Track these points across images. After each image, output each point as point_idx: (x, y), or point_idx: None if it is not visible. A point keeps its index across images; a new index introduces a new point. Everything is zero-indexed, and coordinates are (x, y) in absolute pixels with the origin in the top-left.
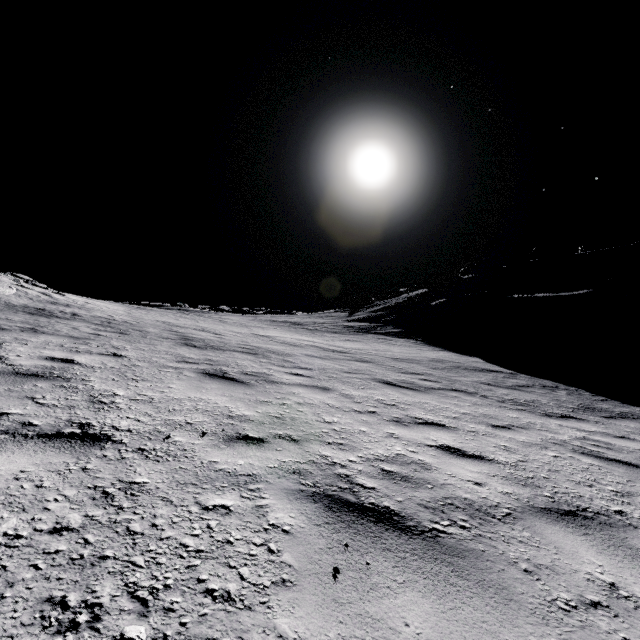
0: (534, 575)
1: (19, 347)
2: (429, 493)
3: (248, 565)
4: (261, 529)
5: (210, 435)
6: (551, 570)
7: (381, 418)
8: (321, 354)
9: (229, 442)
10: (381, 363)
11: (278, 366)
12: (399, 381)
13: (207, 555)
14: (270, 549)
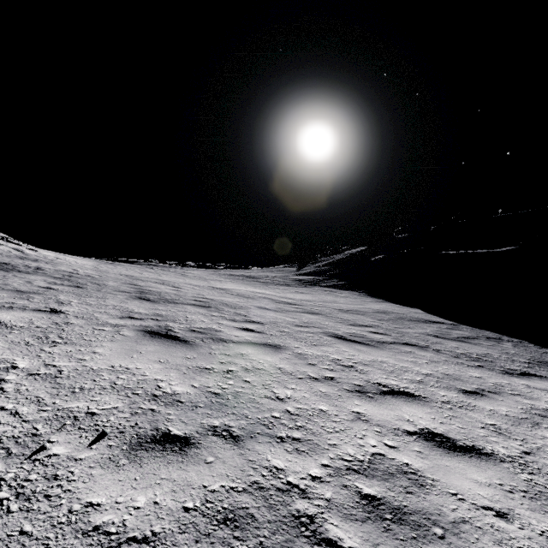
0: None
1: None
2: None
3: None
4: None
5: (112, 437)
6: None
7: (341, 387)
8: (273, 306)
9: (136, 450)
10: (330, 315)
11: (229, 320)
12: (350, 334)
13: None
14: None
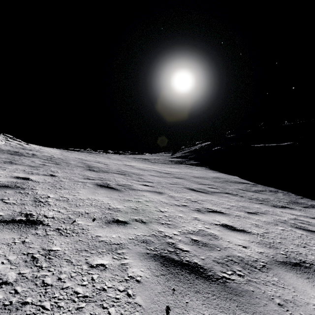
0: (284, 307)
1: (1, 171)
2: (218, 253)
3: (114, 306)
4: (123, 280)
5: (98, 220)
6: (293, 303)
7: (190, 209)
8: (158, 174)
9: (108, 224)
10: (188, 179)
11: (136, 181)
12: (198, 188)
13: (90, 299)
14: (128, 294)
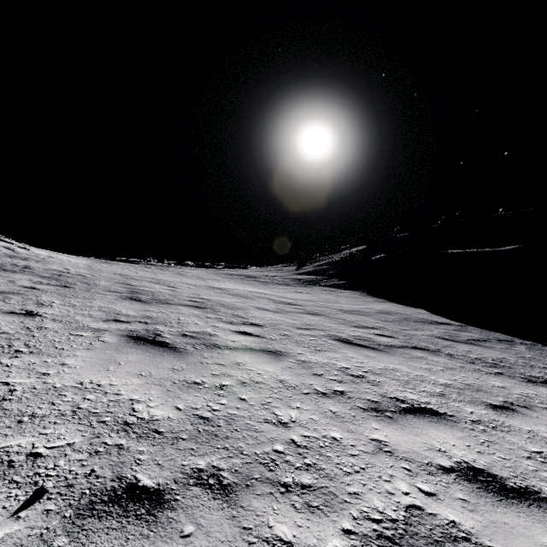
0: None
1: None
2: None
3: None
4: None
5: (54, 495)
6: None
7: (354, 405)
8: (272, 307)
9: (84, 518)
10: (332, 316)
11: (225, 322)
12: (355, 338)
13: None
14: None
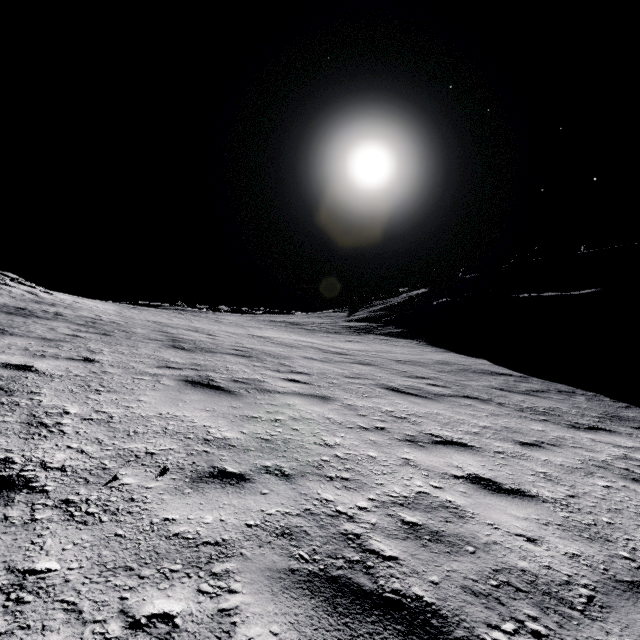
0: None
1: None
2: (472, 563)
3: None
4: None
5: (174, 472)
6: None
7: (392, 437)
8: (320, 356)
9: (198, 483)
10: (384, 366)
11: (273, 371)
12: (405, 387)
13: None
14: None
